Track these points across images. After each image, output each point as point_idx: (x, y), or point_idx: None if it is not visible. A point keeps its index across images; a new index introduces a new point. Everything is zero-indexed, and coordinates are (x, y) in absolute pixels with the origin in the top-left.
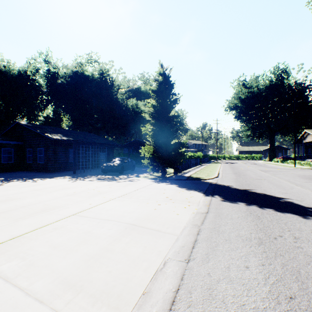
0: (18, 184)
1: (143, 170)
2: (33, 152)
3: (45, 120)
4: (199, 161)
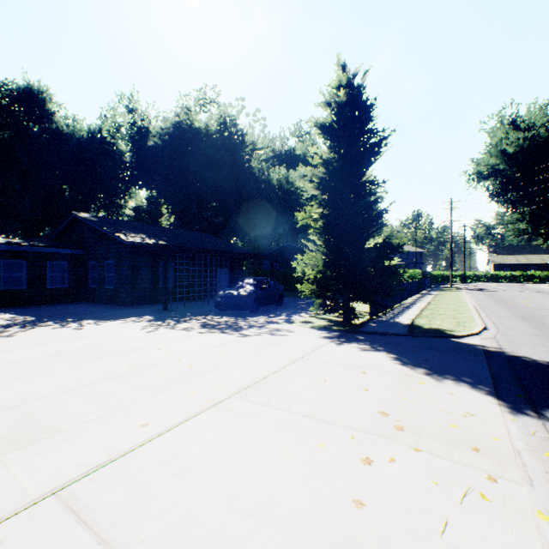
0: (43, 333)
1: (299, 305)
2: (99, 269)
3: (135, 214)
4: (416, 286)
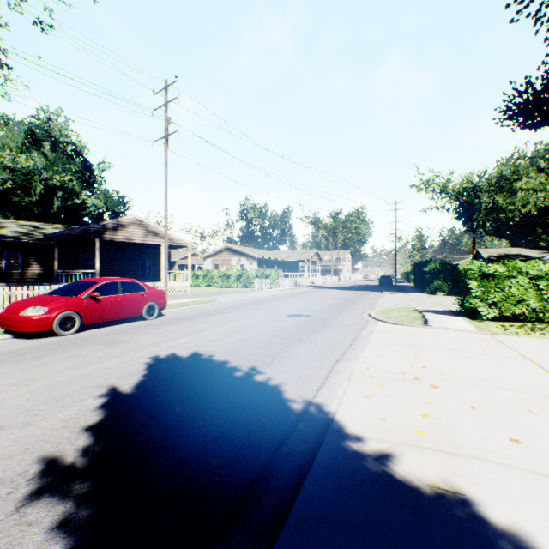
0: None
1: None
2: None
3: None
4: None
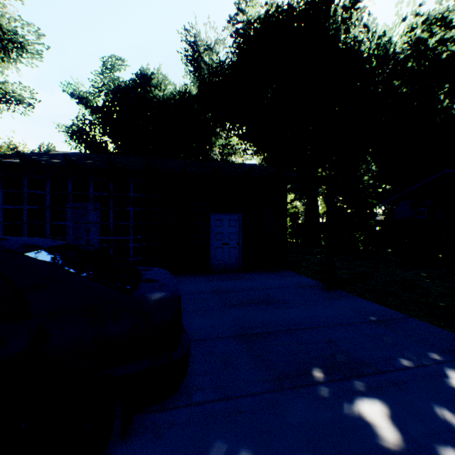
0: None
1: None
2: None
3: None
4: None
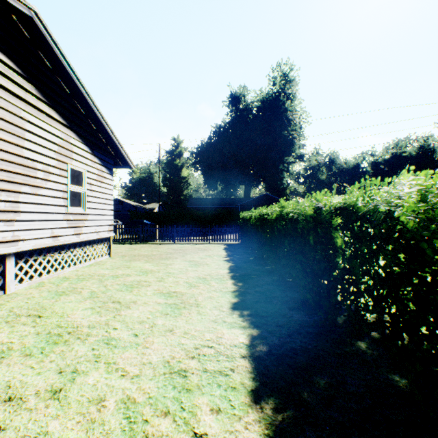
0: None
1: None
2: None
3: None
4: None
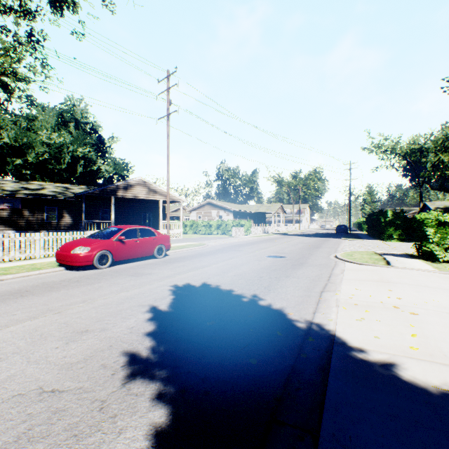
0: None
1: None
2: None
3: None
4: None
